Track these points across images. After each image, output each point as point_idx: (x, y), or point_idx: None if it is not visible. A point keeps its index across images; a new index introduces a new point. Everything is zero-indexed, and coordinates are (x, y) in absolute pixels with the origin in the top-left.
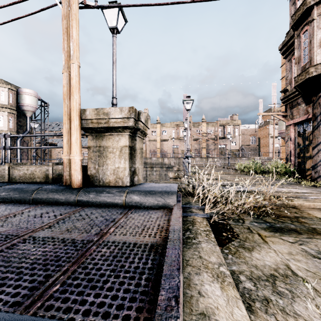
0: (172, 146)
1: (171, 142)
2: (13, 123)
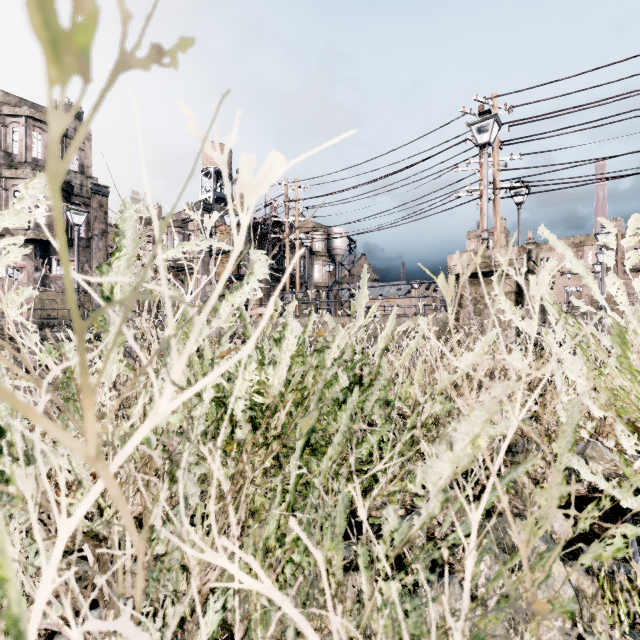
0: (565, 288)
1: (561, 281)
2: (326, 273)
